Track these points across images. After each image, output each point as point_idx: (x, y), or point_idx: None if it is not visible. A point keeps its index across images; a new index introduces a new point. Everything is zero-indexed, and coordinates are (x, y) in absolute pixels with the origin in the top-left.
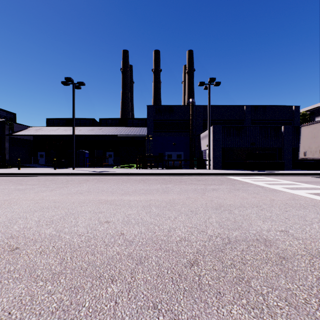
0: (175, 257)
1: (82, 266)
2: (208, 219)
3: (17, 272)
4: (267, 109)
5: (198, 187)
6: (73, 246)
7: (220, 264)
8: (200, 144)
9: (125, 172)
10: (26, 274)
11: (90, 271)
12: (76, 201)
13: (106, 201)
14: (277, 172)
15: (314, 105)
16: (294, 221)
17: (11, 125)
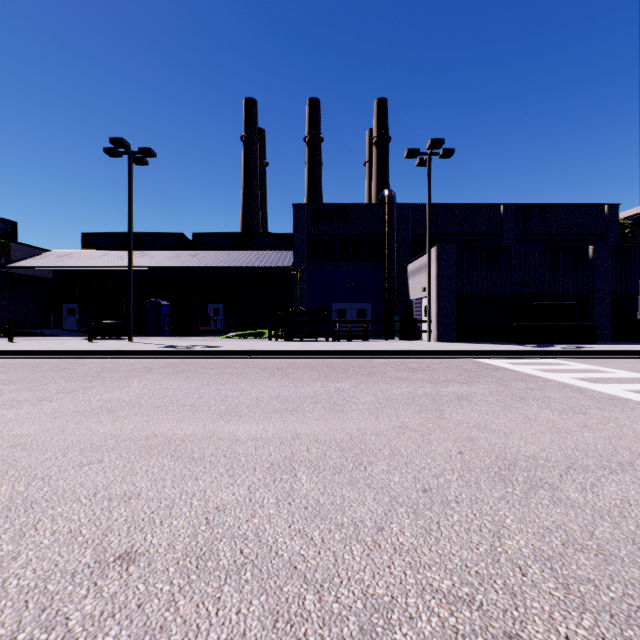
0: None
1: None
2: (499, 537)
3: None
4: (549, 211)
5: (418, 389)
6: None
7: None
8: (406, 287)
9: (242, 348)
10: None
11: None
12: (79, 441)
13: (167, 441)
14: (586, 348)
15: None
16: None
17: (4, 247)
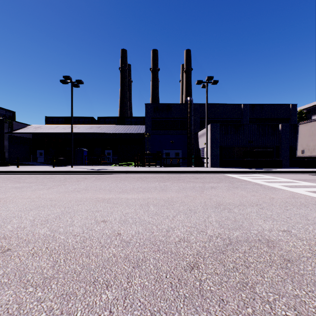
0: (174, 259)
1: (76, 269)
2: (208, 218)
3: (6, 276)
4: (264, 107)
5: (197, 185)
6: (68, 247)
7: (221, 268)
8: (198, 142)
9: (123, 170)
10: (15, 279)
11: (84, 275)
12: (73, 199)
13: (104, 199)
14: (275, 170)
15: (311, 103)
16: (296, 220)
17: (10, 123)
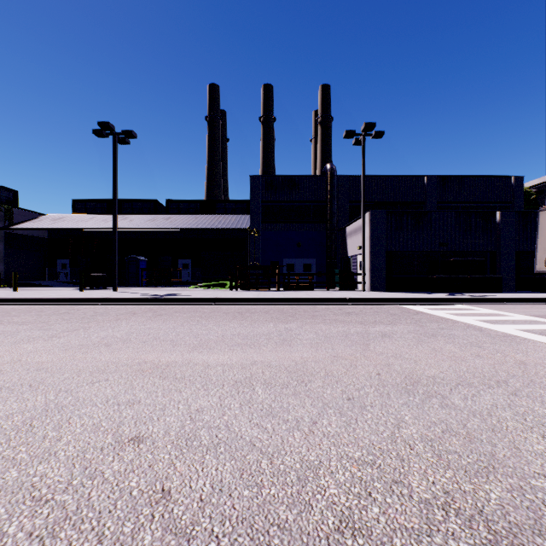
0: None
1: None
2: (398, 427)
3: None
4: (465, 182)
5: (351, 329)
6: None
7: None
8: (345, 245)
9: (208, 296)
10: None
11: None
12: (87, 366)
13: (155, 366)
14: (492, 296)
15: (545, 176)
16: None
17: (7, 212)
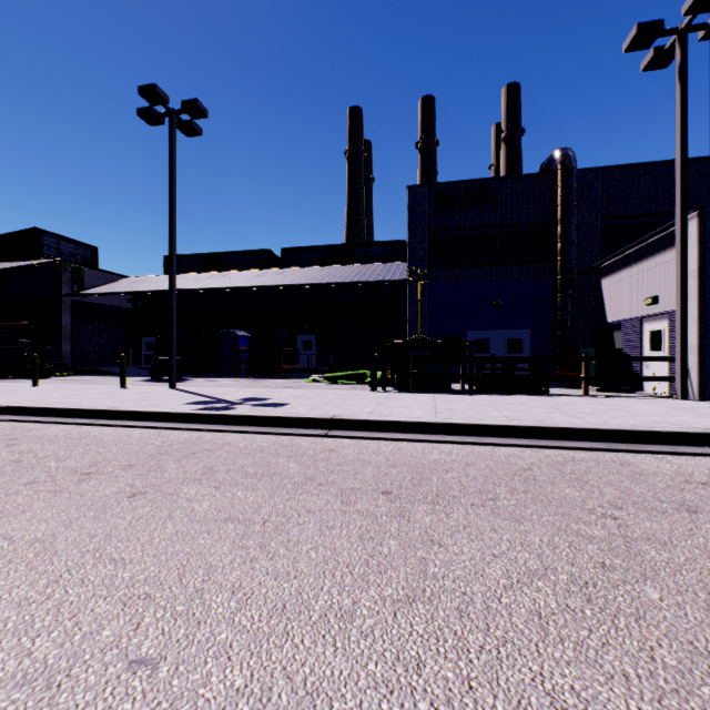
0: None
1: None
2: None
3: None
4: None
5: None
6: None
7: None
8: (598, 302)
9: (319, 409)
10: None
11: None
12: None
13: None
14: None
15: None
16: None
17: (77, 273)
